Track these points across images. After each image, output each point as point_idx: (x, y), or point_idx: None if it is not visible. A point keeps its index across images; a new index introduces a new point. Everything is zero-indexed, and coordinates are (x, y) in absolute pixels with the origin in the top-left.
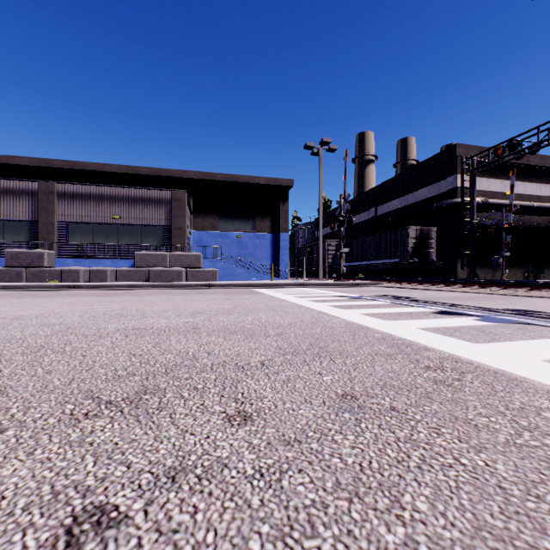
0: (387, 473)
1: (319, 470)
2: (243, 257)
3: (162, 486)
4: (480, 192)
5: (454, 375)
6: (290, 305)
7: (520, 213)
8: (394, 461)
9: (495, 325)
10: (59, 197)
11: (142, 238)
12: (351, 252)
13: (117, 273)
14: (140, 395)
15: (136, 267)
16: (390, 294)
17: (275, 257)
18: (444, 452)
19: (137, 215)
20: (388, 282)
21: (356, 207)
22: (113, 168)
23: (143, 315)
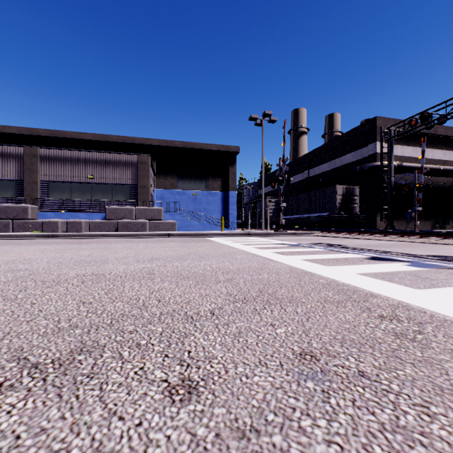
0: None
1: None
2: (198, 211)
3: None
4: (396, 157)
5: (413, 327)
6: (238, 252)
7: (429, 174)
8: None
9: (427, 270)
10: (42, 160)
11: (112, 195)
12: (288, 207)
13: (90, 224)
14: (74, 355)
15: (107, 219)
16: (323, 242)
17: (225, 211)
18: (451, 451)
19: (108, 175)
20: (320, 232)
21: (292, 170)
22: (88, 136)
23: (105, 261)
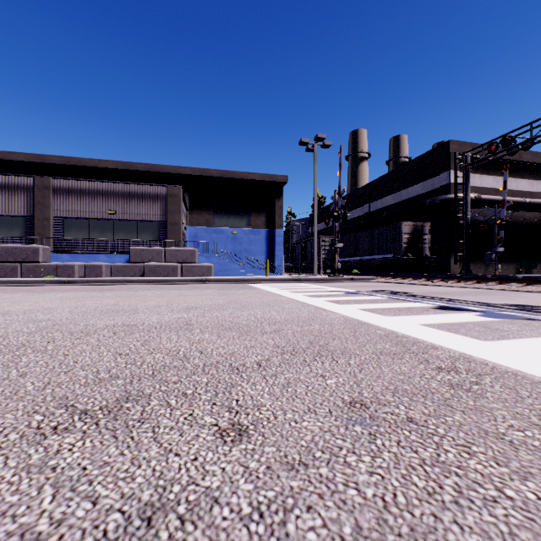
0: (418, 512)
1: (332, 507)
2: (238, 252)
3: (134, 534)
4: (473, 188)
5: (470, 378)
6: (286, 300)
7: (512, 209)
8: (423, 494)
9: (500, 321)
10: (55, 192)
11: (137, 233)
12: (345, 247)
13: (112, 268)
14: (121, 403)
15: (131, 262)
16: (386, 289)
17: (270, 252)
18: (483, 480)
19: (133, 210)
20: (383, 277)
21: (350, 203)
22: (108, 163)
23: (135, 311)
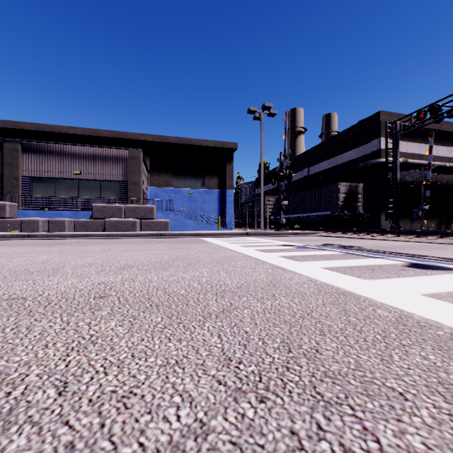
0: None
1: None
2: (194, 210)
3: None
4: (400, 153)
5: None
6: (238, 256)
7: (434, 172)
8: None
9: None
10: (23, 154)
11: (101, 192)
12: (288, 206)
13: (75, 224)
14: None
15: (93, 218)
16: (333, 243)
17: (222, 210)
18: None
19: (97, 171)
20: (324, 231)
21: (291, 168)
22: (77, 130)
23: (55, 272)
